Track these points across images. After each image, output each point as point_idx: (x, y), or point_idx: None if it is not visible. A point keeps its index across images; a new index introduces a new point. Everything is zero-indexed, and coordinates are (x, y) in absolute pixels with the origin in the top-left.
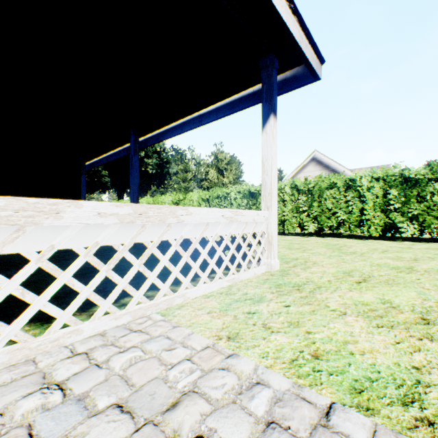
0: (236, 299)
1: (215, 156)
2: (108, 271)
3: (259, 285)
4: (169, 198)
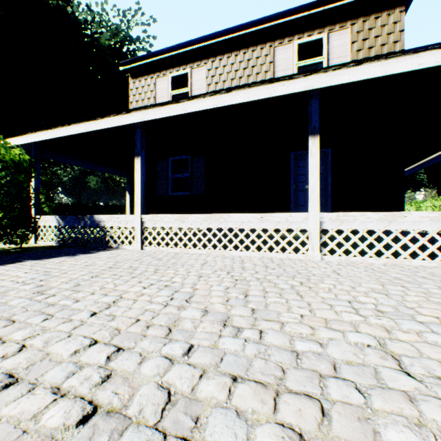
0: None
1: None
2: (423, 241)
3: None
4: None
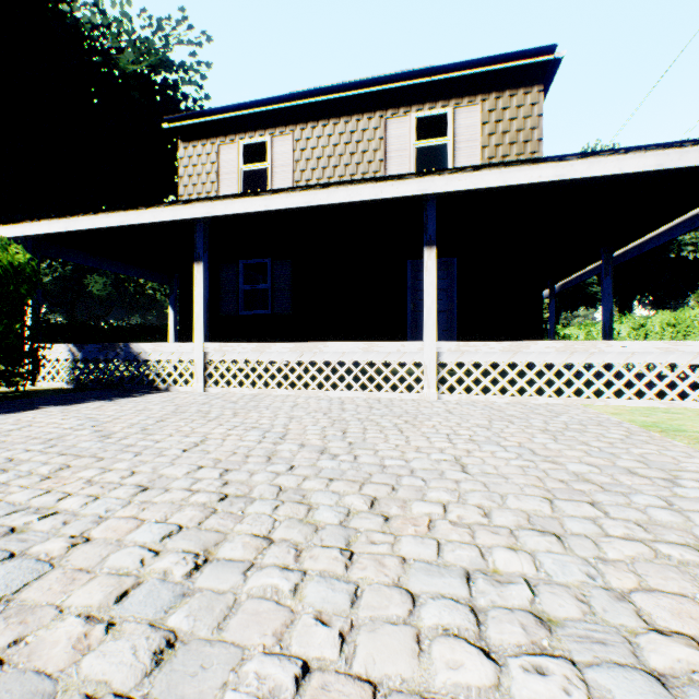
0: (649, 410)
1: None
2: (550, 375)
3: (696, 411)
4: None
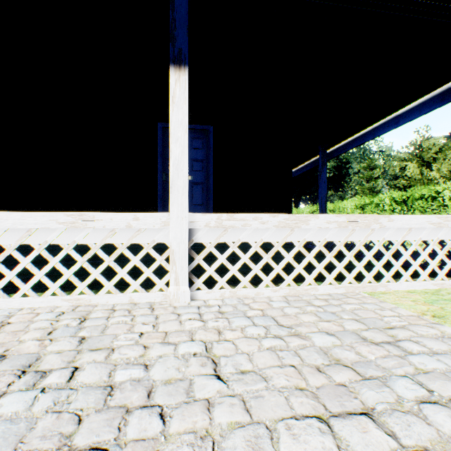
0: (444, 298)
1: (416, 145)
2: (331, 257)
3: None
4: (351, 203)
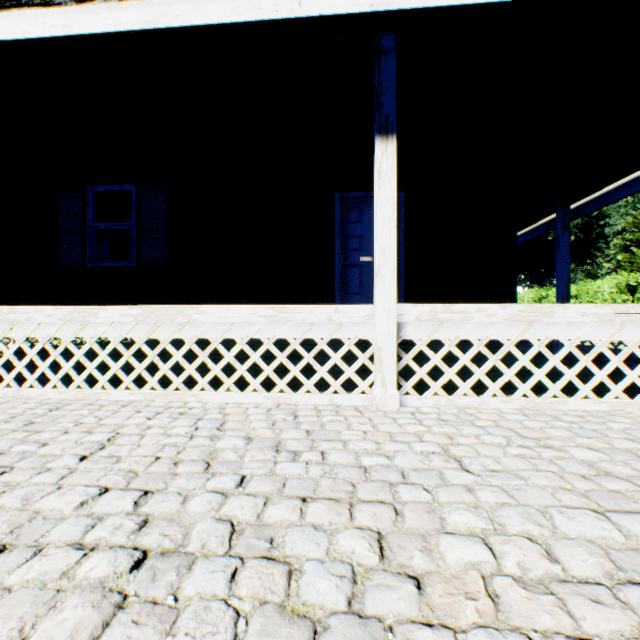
0: None
1: None
2: (586, 361)
3: None
4: (610, 284)
